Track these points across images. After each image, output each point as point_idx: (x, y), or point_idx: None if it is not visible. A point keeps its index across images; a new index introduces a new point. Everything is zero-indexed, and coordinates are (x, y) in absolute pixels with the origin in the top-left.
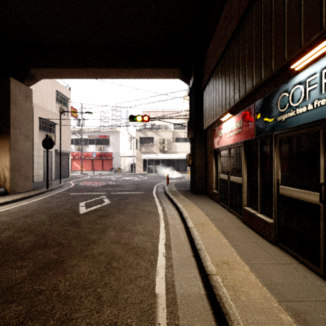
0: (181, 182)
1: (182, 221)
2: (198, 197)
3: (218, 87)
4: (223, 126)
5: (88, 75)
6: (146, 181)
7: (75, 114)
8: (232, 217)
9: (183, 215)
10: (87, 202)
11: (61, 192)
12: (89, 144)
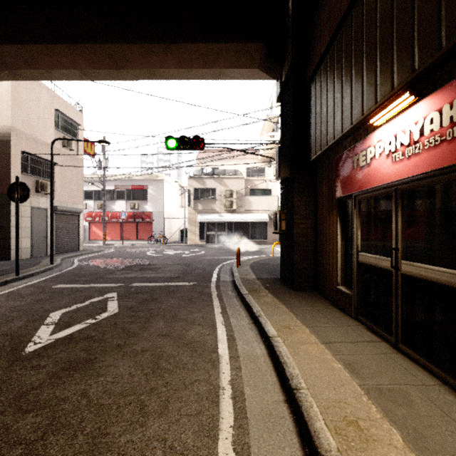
0: (261, 261)
1: (284, 392)
2: (303, 299)
3: (361, 47)
4: (375, 138)
5: (88, 60)
6: (203, 257)
7: (90, 151)
8: (425, 382)
9: (284, 371)
10: (69, 312)
11: (40, 283)
12: (116, 199)
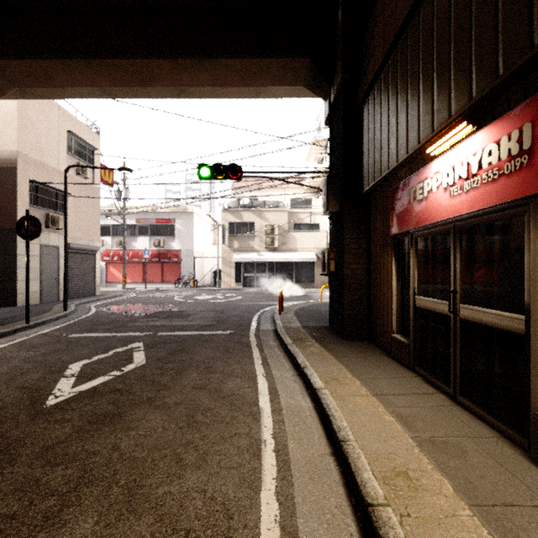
0: (307, 307)
1: (331, 445)
2: (355, 349)
3: (418, 68)
4: (432, 170)
5: (109, 77)
6: (240, 303)
7: (108, 179)
8: (483, 434)
9: (331, 423)
10: (91, 363)
11: (54, 332)
12: (138, 235)
